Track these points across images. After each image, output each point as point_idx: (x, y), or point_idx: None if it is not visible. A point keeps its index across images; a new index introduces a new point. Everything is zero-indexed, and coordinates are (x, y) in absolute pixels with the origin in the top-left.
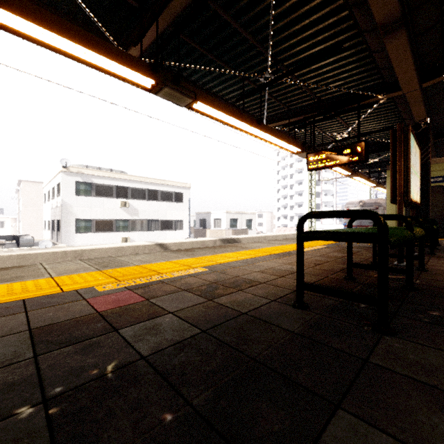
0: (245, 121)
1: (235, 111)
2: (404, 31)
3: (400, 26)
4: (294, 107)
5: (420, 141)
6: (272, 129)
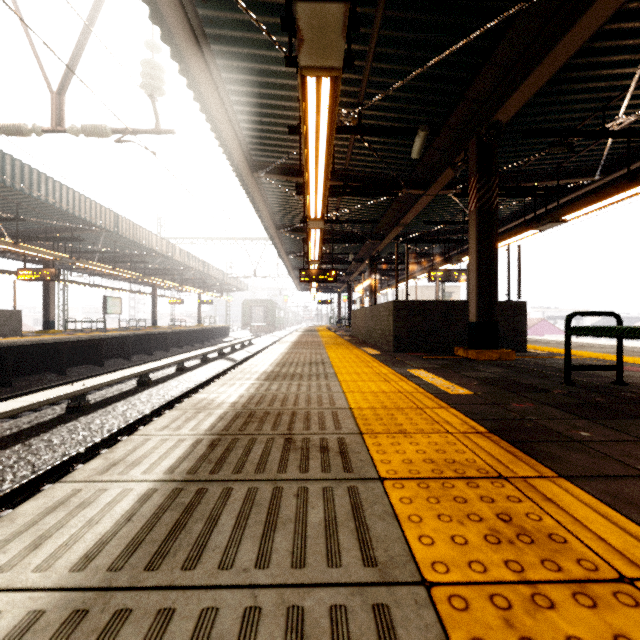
0: None
1: None
2: None
3: None
4: None
5: None
6: None
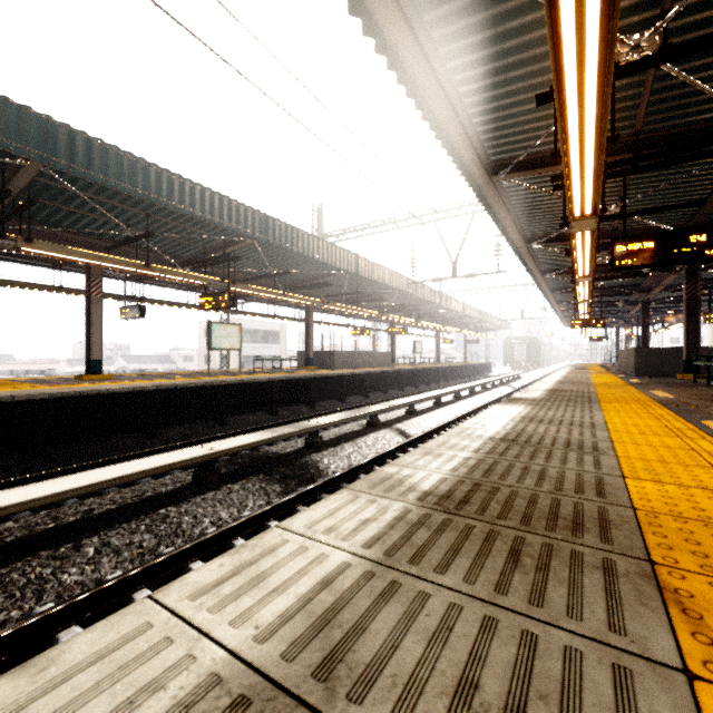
0: None
1: None
2: None
3: None
4: None
5: None
6: None
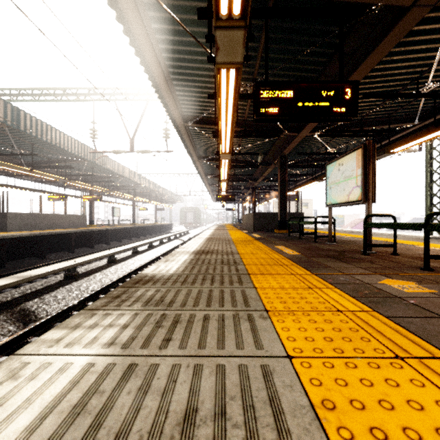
0: (421, 136)
1: (410, 137)
2: None
3: None
4: None
5: None
6: None
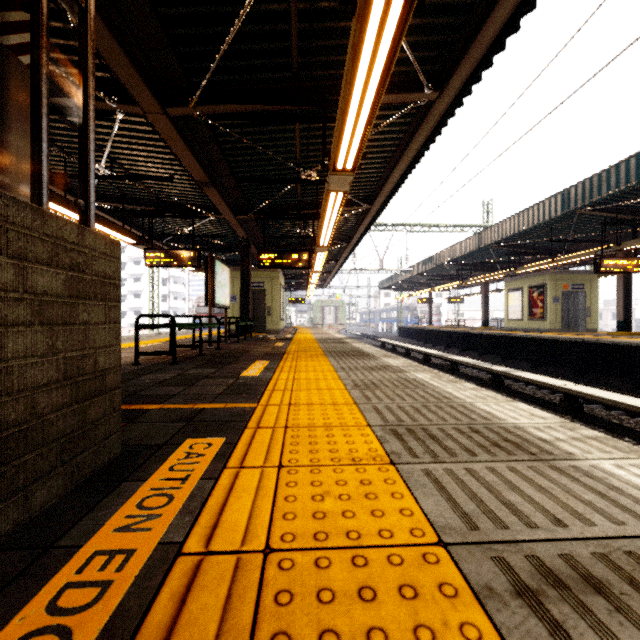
0: (73, 210)
1: (60, 198)
2: (215, 189)
3: (211, 186)
4: (130, 193)
5: (244, 253)
6: (105, 220)
